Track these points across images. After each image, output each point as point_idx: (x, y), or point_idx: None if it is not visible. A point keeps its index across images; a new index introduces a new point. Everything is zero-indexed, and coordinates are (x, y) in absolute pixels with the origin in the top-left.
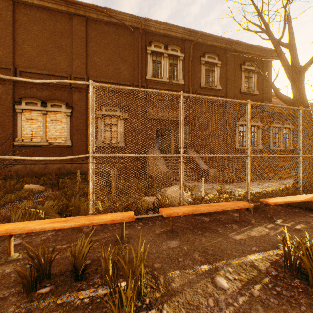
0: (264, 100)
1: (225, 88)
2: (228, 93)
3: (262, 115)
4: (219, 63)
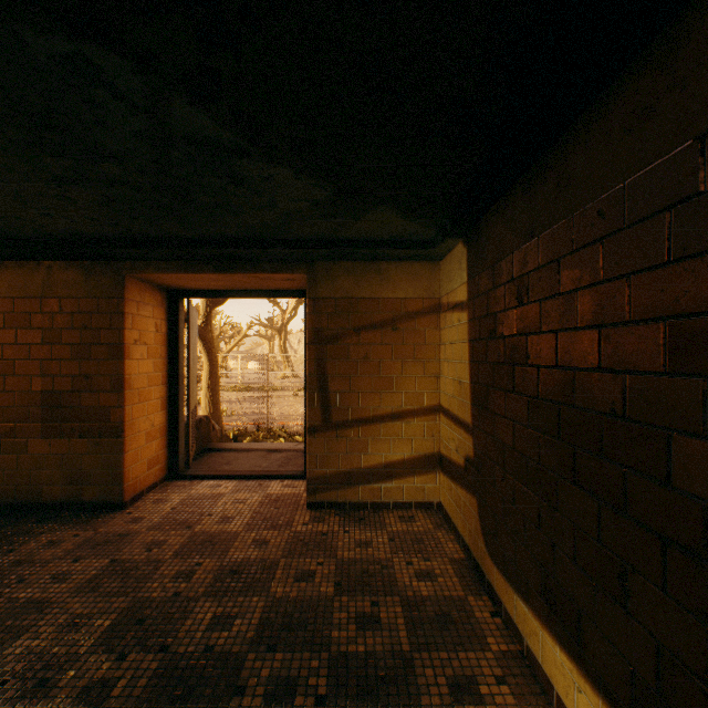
0: None
1: None
2: None
3: None
4: None
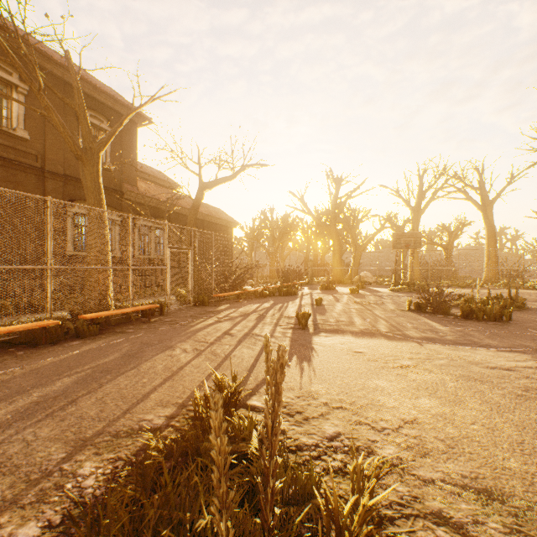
0: (125, 182)
1: (41, 140)
2: (49, 152)
3: (122, 205)
4: (25, 88)
